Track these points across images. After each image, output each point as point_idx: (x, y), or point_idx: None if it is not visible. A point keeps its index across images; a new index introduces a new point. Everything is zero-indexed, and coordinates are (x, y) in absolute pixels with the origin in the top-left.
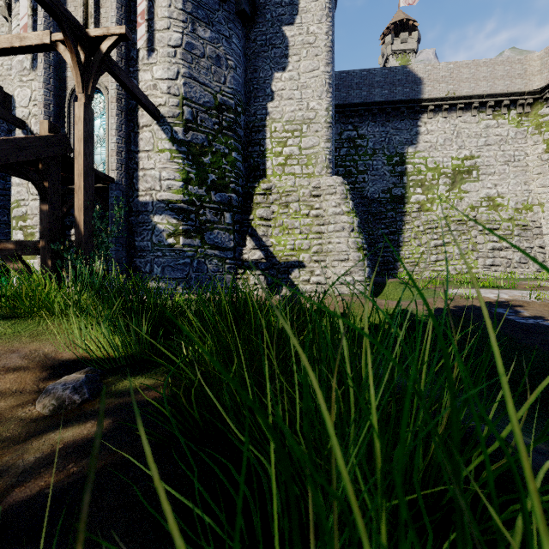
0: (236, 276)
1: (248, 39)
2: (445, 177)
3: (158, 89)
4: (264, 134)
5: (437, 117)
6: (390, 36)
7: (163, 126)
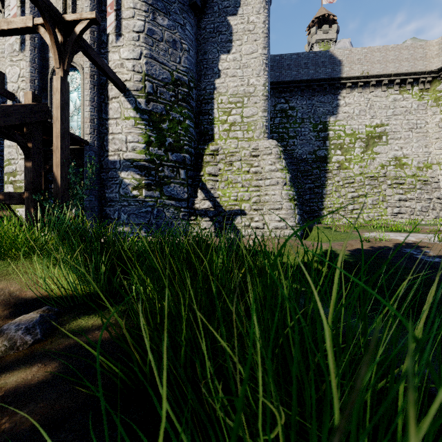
0: (189, 222)
1: (199, 27)
2: (360, 142)
3: (124, 67)
4: (212, 105)
5: (354, 92)
6: (315, 28)
7: (128, 98)
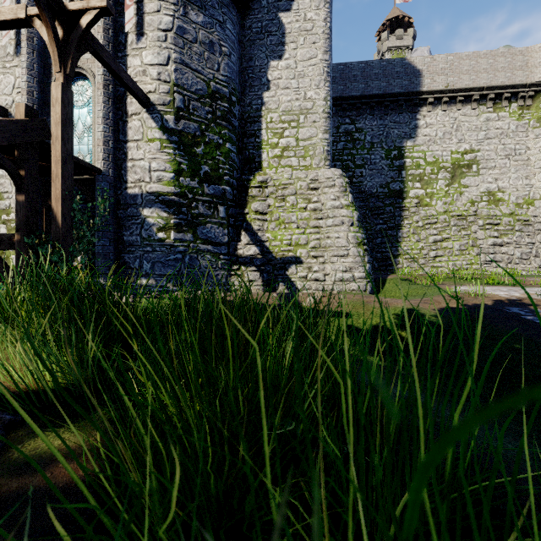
0: (230, 272)
1: (243, 27)
2: (445, 172)
3: (147, 75)
4: (260, 125)
5: (437, 110)
6: (386, 33)
7: (153, 114)
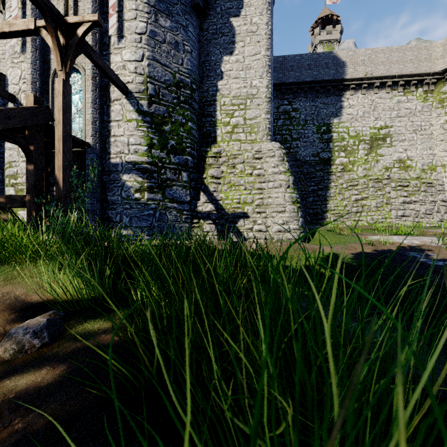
0: (191, 225)
1: (201, 29)
2: (364, 144)
3: (126, 69)
4: (215, 107)
5: (358, 93)
6: (318, 28)
7: (131, 100)
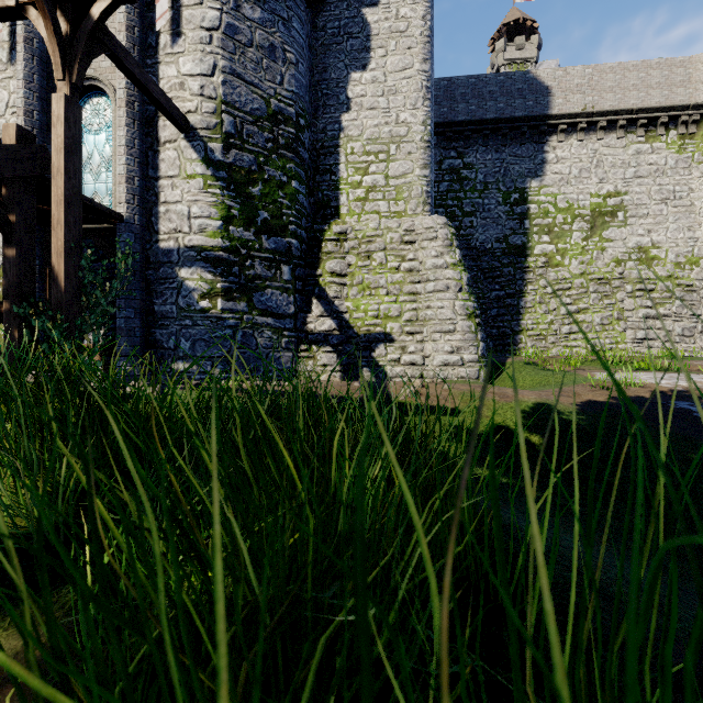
0: (297, 354)
1: (314, 27)
2: (581, 221)
3: (186, 89)
4: (337, 157)
5: (571, 139)
6: (502, 41)
7: (193, 142)
